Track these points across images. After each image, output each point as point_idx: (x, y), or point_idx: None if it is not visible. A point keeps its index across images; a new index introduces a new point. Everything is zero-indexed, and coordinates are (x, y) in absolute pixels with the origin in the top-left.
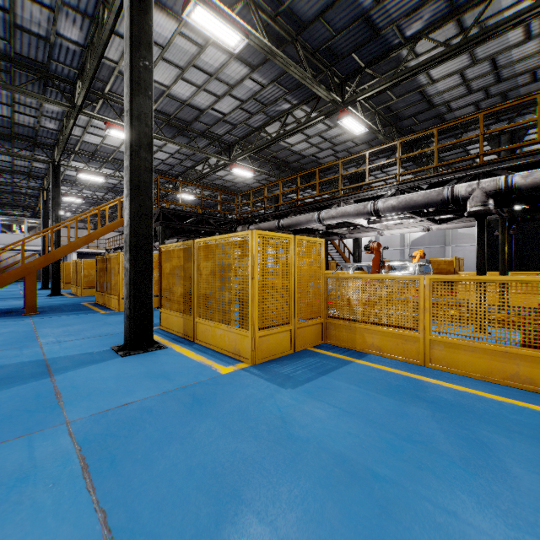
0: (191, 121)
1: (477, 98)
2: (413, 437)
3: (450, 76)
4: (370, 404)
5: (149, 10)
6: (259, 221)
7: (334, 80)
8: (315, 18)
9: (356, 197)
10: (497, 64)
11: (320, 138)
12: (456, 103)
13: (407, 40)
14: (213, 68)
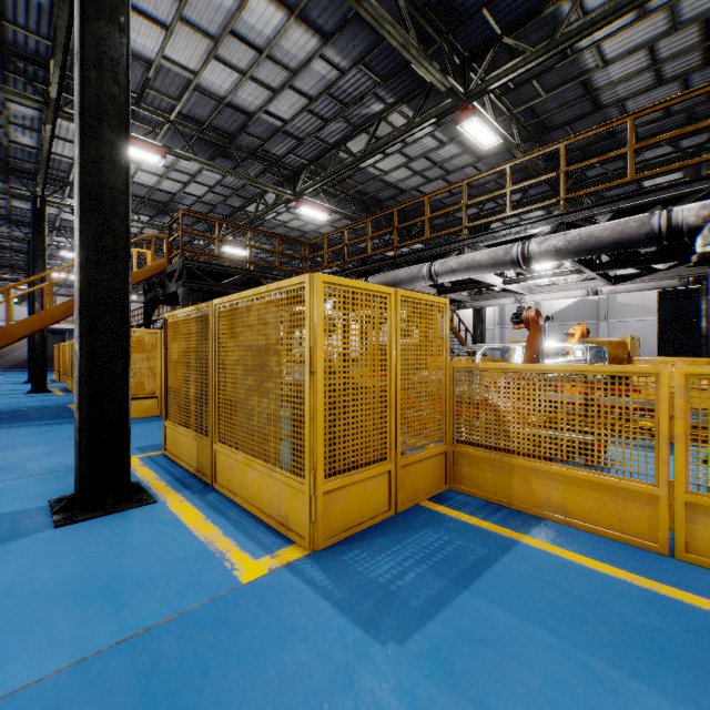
0: (235, 133)
1: (667, 93)
2: None
3: (632, 53)
4: None
5: None
6: None
7: (453, 58)
8: None
9: (490, 239)
10: (709, 32)
11: (426, 162)
12: (634, 102)
13: None
14: (262, 39)
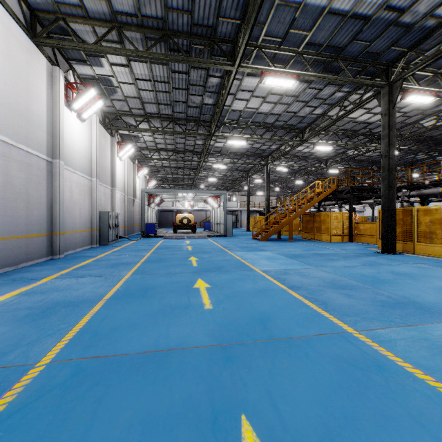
0: (359, 130)
1: None
2: None
3: None
4: None
5: (395, 111)
6: (417, 188)
7: None
8: None
9: None
10: None
11: None
12: None
13: None
14: None
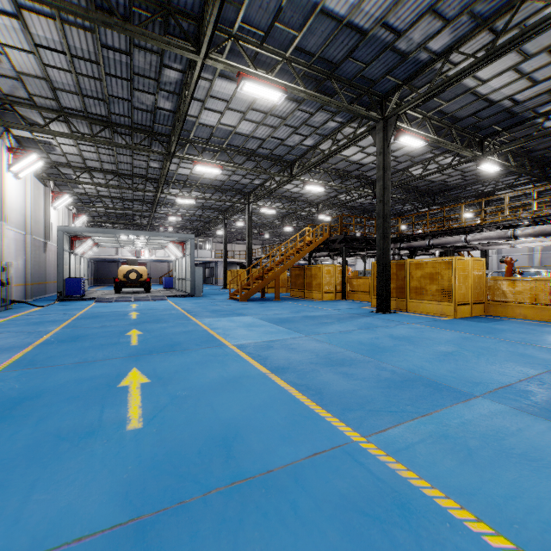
0: (352, 171)
1: None
2: (545, 331)
3: None
4: (525, 327)
5: (389, 151)
6: (407, 240)
7: (476, 141)
8: (468, 116)
9: (496, 226)
10: None
11: (452, 170)
12: None
13: (540, 114)
14: None
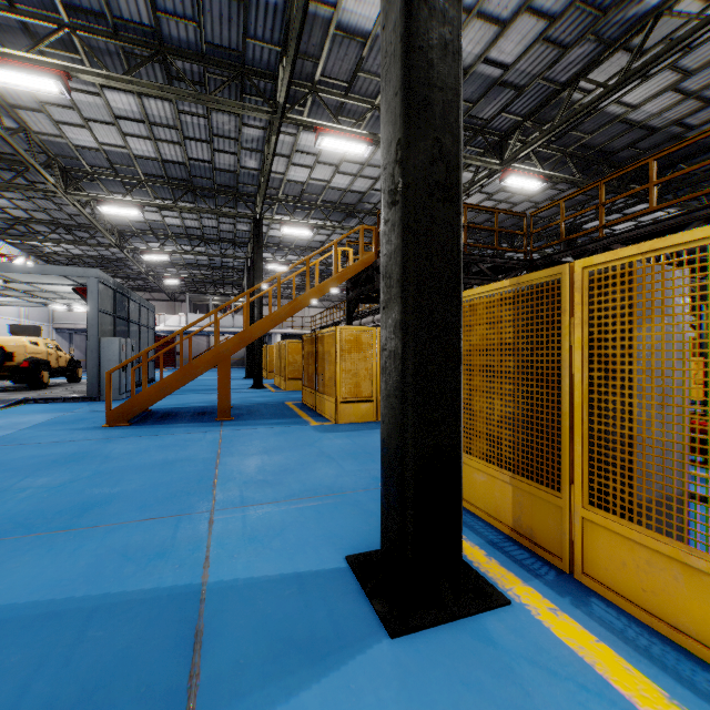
0: None
1: None
2: None
3: None
4: None
5: None
6: (585, 256)
7: None
8: None
9: None
10: None
11: None
12: None
13: None
14: None
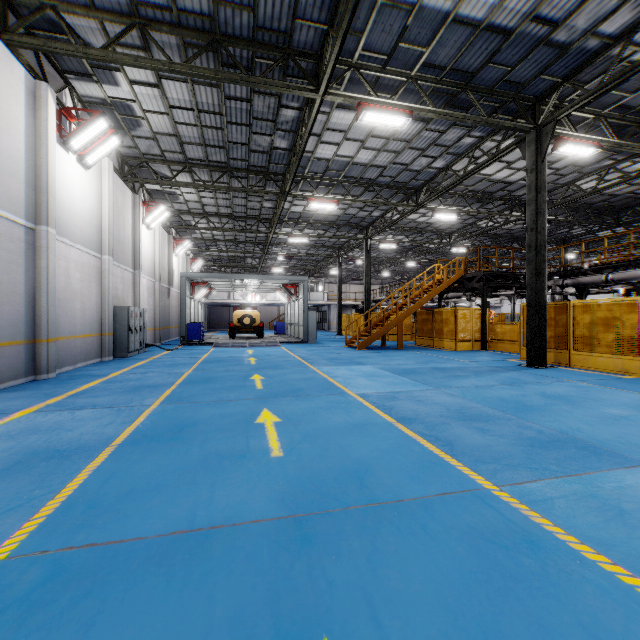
0: (495, 192)
1: None
2: None
3: None
4: None
5: (545, 166)
6: (574, 275)
7: None
8: None
9: None
10: None
11: None
12: None
13: None
14: None
